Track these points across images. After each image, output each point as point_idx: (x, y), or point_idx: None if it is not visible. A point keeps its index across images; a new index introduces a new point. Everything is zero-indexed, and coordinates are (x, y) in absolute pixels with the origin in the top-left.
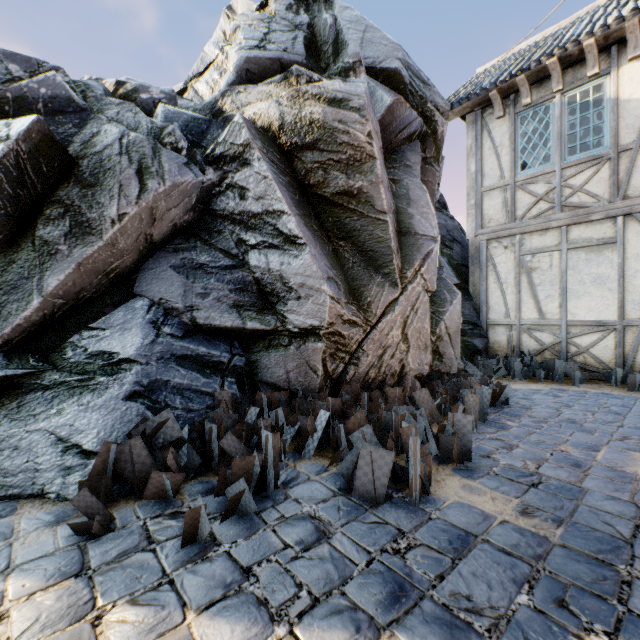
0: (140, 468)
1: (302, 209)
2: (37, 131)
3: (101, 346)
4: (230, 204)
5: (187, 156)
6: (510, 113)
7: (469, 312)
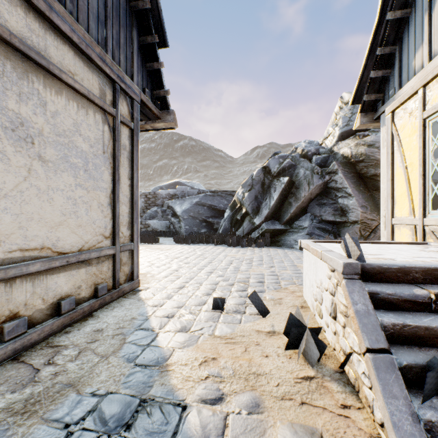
0: None
1: (356, 184)
2: (288, 180)
3: (300, 224)
4: (332, 185)
5: (320, 174)
6: None
7: None
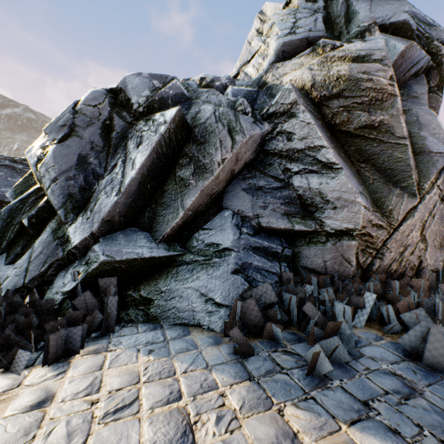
0: (253, 318)
1: (333, 143)
2: (178, 116)
3: (211, 240)
4: (279, 145)
5: (251, 117)
6: None
7: None
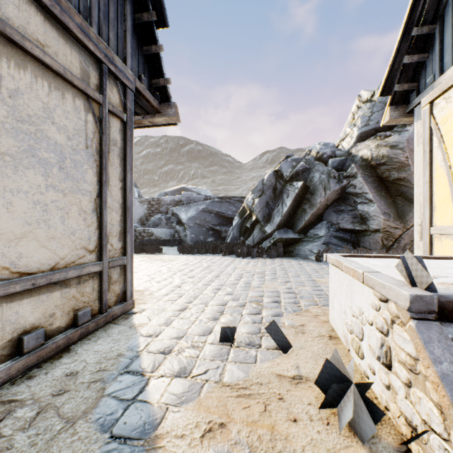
0: None
1: (377, 189)
2: (302, 185)
3: (315, 233)
4: (351, 190)
5: (337, 178)
6: None
7: None
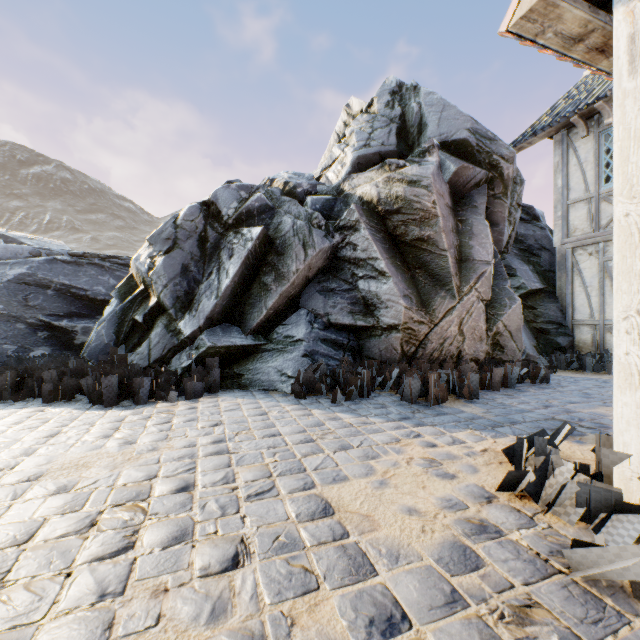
0: (311, 383)
1: (390, 253)
2: (262, 234)
3: (288, 333)
4: (348, 254)
5: (325, 229)
6: (594, 132)
7: (554, 313)
